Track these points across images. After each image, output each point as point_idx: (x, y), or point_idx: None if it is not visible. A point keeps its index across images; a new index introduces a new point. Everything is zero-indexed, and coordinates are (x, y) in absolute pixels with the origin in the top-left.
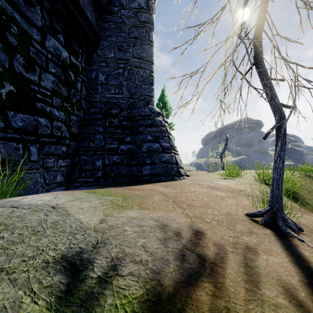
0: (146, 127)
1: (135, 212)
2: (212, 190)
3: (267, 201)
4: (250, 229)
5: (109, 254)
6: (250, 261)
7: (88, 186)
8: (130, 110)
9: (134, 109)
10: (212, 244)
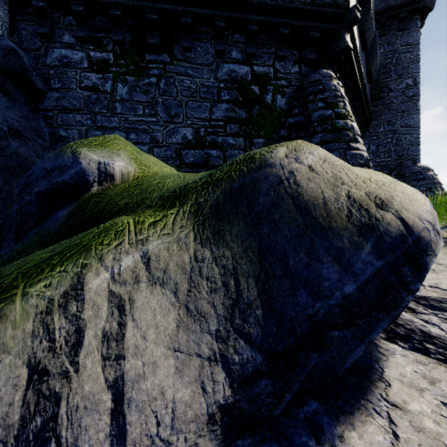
0: (419, 181)
1: None
2: None
3: None
4: None
5: None
6: None
7: None
8: (400, 169)
9: (403, 168)
10: None
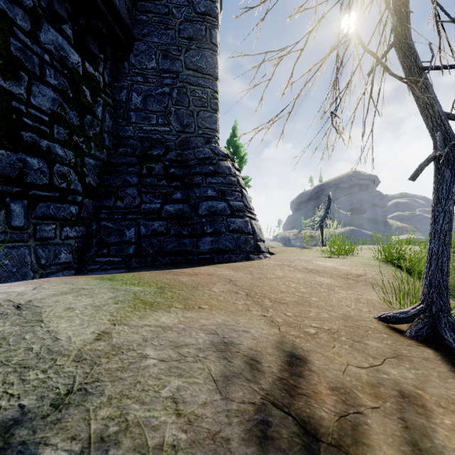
0: (207, 177)
1: (174, 316)
2: (313, 275)
3: (409, 294)
4: (394, 348)
5: (87, 424)
6: (420, 436)
7: (111, 269)
8: (182, 151)
9: (188, 150)
10: (327, 389)
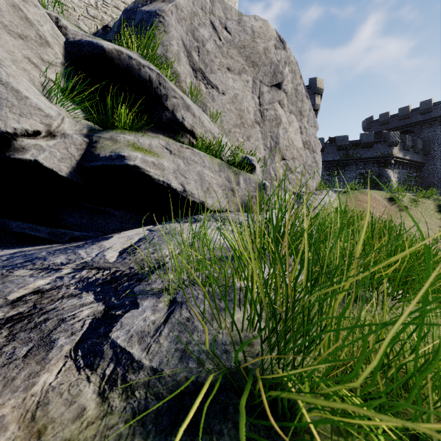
0: None
1: None
2: None
3: None
4: None
5: None
6: None
7: None
8: (438, 184)
9: (440, 183)
10: None
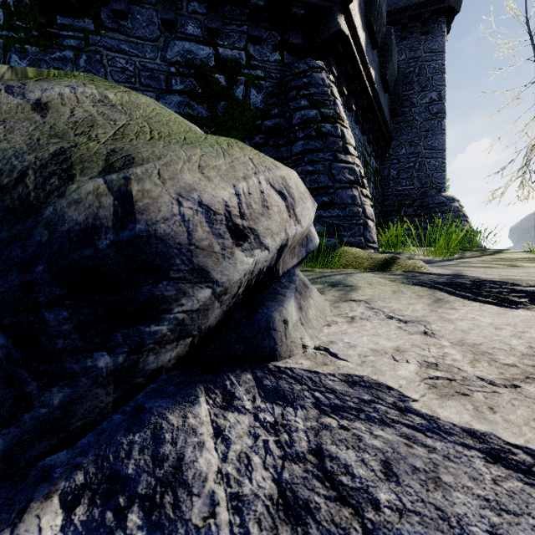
0: (443, 214)
1: None
2: None
3: None
4: None
5: None
6: None
7: None
8: (423, 199)
9: (426, 198)
10: None
